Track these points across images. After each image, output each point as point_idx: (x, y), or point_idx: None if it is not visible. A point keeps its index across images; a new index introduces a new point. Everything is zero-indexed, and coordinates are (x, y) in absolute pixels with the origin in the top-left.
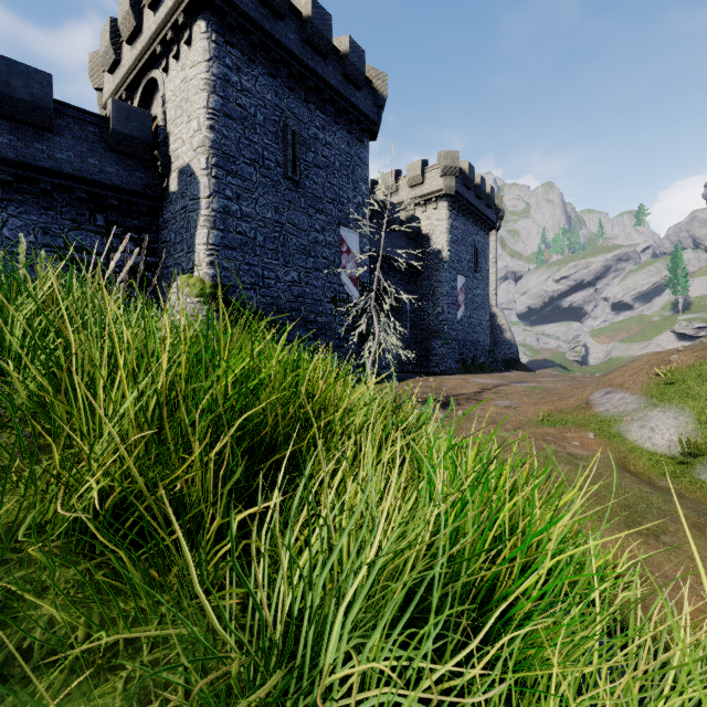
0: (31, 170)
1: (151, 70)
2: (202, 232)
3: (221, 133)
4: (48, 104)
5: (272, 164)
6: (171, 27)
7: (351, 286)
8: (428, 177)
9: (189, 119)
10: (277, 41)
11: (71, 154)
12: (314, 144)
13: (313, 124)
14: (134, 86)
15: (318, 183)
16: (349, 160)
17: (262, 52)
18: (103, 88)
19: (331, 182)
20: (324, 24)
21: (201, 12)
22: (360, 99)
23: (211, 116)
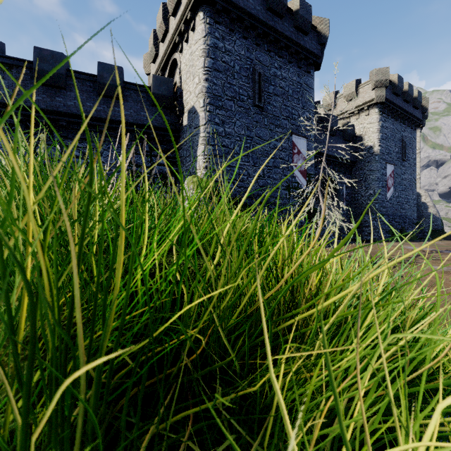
0: (113, 123)
1: (174, 54)
2: (201, 148)
3: (212, 82)
4: (120, 84)
5: (245, 97)
6: (184, 22)
7: (301, 177)
8: (361, 92)
9: (193, 78)
10: (248, 13)
11: (132, 111)
12: (273, 79)
13: (273, 66)
14: (165, 67)
15: (276, 107)
16: (299, 87)
17: (238, 23)
18: (150, 73)
19: (286, 105)
20: None
21: (200, 7)
22: (307, 42)
23: (206, 72)
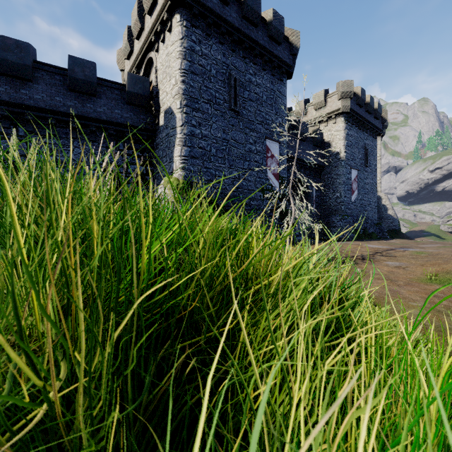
0: (85, 120)
1: (149, 52)
2: (178, 149)
3: (189, 84)
4: (93, 80)
5: (221, 101)
6: (160, 22)
7: (274, 180)
8: (329, 101)
9: (170, 78)
10: (224, 19)
11: (105, 108)
12: (248, 85)
13: (248, 72)
14: (140, 65)
15: (251, 112)
16: (272, 94)
17: (214, 29)
18: (124, 69)
19: (260, 110)
20: (255, 3)
21: (177, 9)
22: (280, 51)
23: (183, 74)
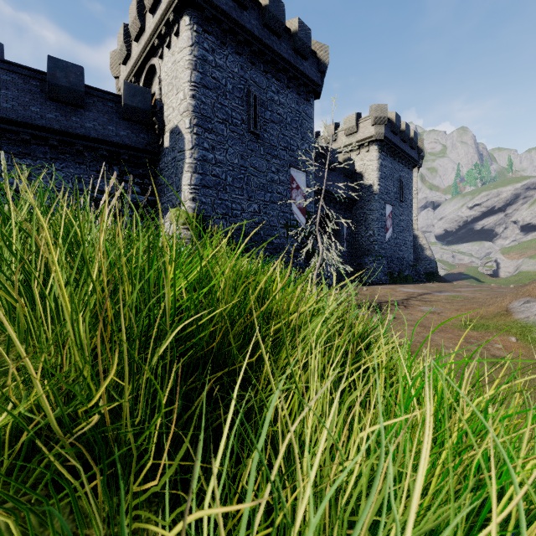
0: (69, 136)
1: (151, 58)
2: (187, 176)
3: (200, 100)
4: (80, 88)
5: (238, 121)
6: (165, 24)
7: (300, 215)
8: (361, 126)
9: (177, 92)
10: (242, 26)
11: (96, 123)
12: (270, 104)
13: (269, 89)
14: (140, 72)
15: (274, 135)
16: (298, 116)
17: (231, 36)
18: (119, 76)
19: (284, 134)
20: (278, 10)
21: (186, 10)
22: (307, 67)
23: (193, 88)
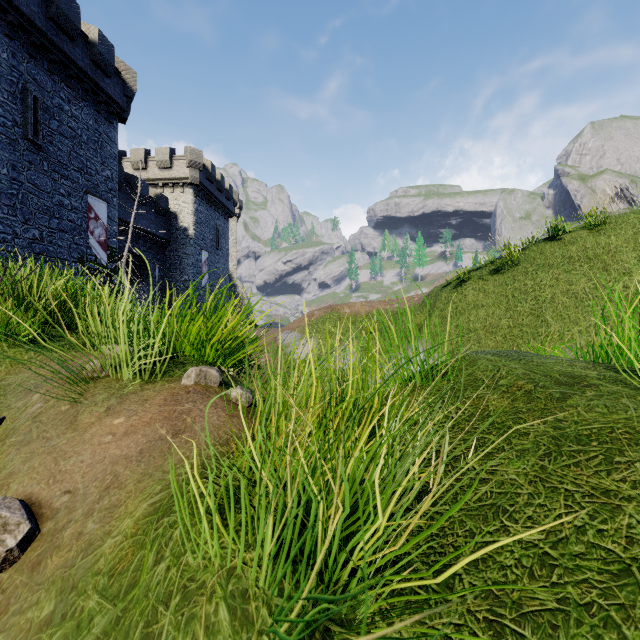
0: None
1: None
2: None
3: None
4: None
5: (8, 122)
6: None
7: (100, 250)
8: (176, 164)
9: None
10: (17, 7)
11: None
12: (59, 113)
13: (57, 94)
14: None
15: (64, 151)
16: (98, 136)
17: None
18: None
19: (78, 153)
20: (71, 10)
21: None
22: (109, 86)
23: None
